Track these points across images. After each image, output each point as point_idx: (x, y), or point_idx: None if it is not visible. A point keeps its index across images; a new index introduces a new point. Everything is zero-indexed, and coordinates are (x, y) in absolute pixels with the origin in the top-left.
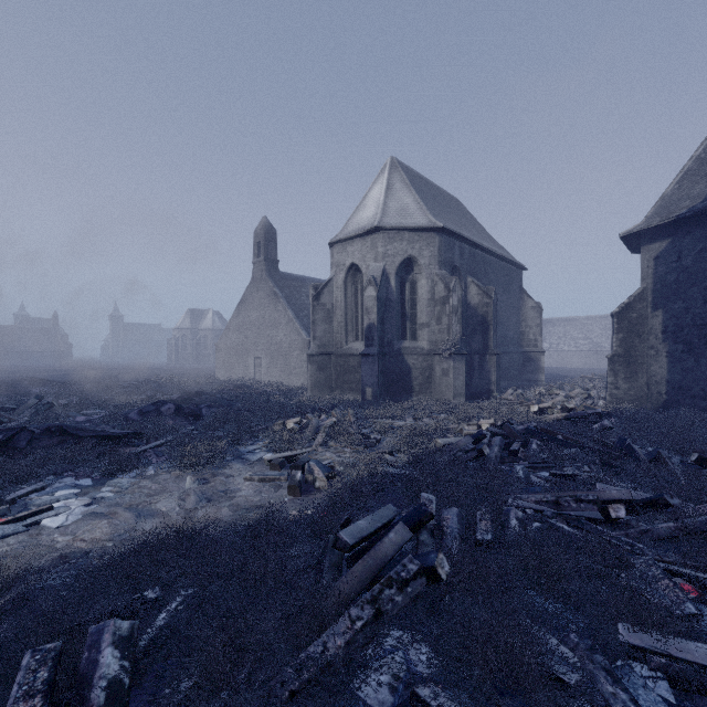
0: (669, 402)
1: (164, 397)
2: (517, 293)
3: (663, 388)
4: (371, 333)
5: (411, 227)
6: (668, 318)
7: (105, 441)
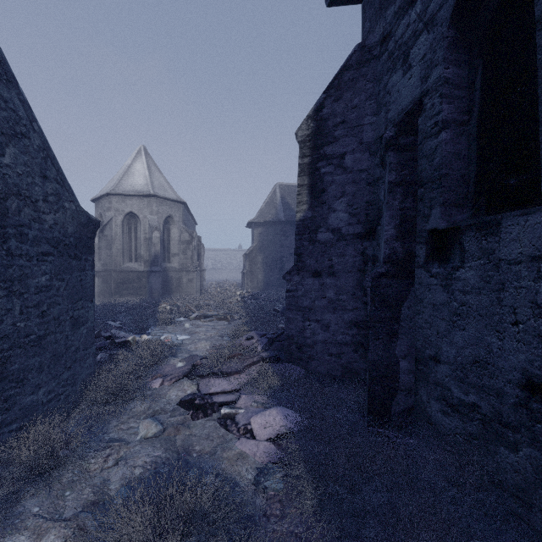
0: (265, 289)
1: None
2: None
3: (262, 284)
4: (157, 258)
5: (172, 199)
6: (264, 257)
7: None
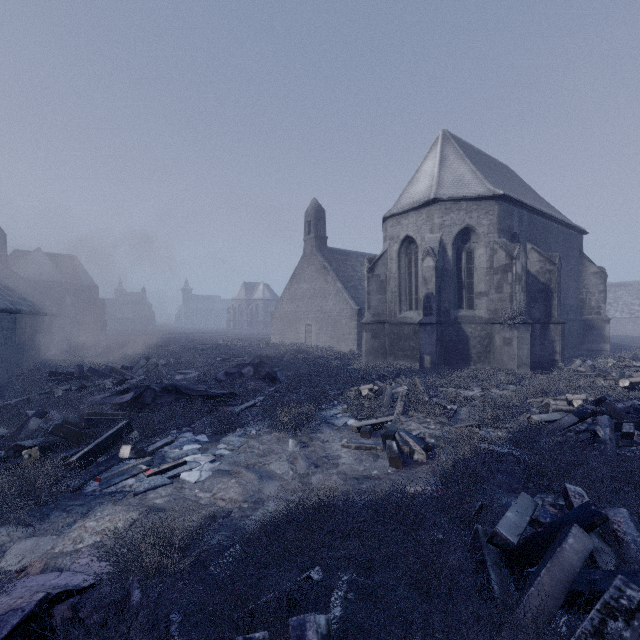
0: None
1: (236, 359)
2: (577, 258)
3: None
4: (429, 302)
5: (469, 196)
6: None
7: (208, 400)
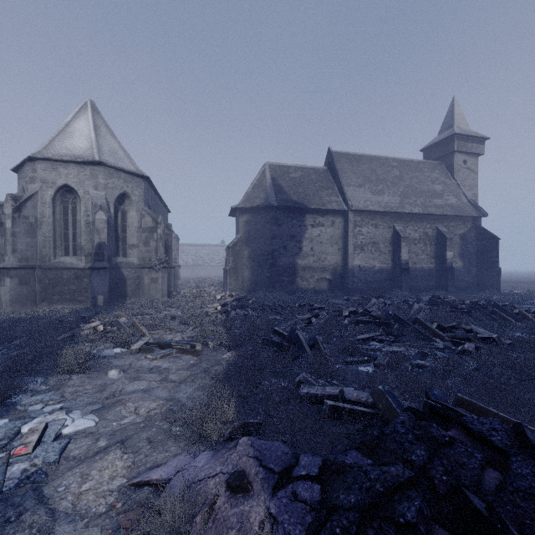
0: (252, 290)
1: None
2: None
3: (249, 283)
4: (102, 250)
5: (127, 170)
6: (252, 251)
7: None
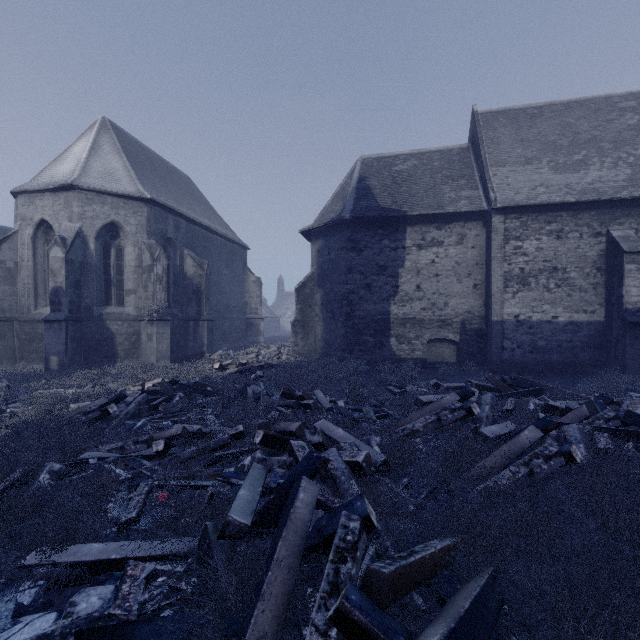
0: (325, 354)
1: None
2: (241, 268)
3: (322, 344)
4: (58, 297)
5: (114, 192)
6: (324, 294)
7: None
